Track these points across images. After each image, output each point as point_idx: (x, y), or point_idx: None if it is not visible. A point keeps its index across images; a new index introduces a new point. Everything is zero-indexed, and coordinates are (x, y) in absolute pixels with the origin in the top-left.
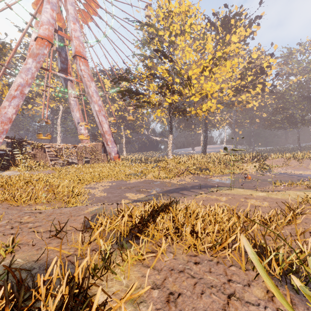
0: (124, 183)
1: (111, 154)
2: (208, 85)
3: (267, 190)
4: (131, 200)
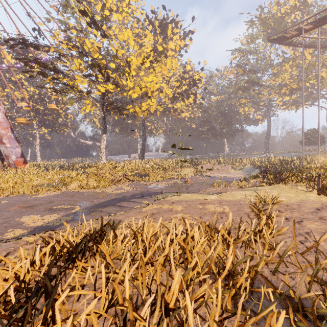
0: (25, 200)
1: (10, 158)
2: (149, 79)
3: (211, 192)
4: (29, 229)
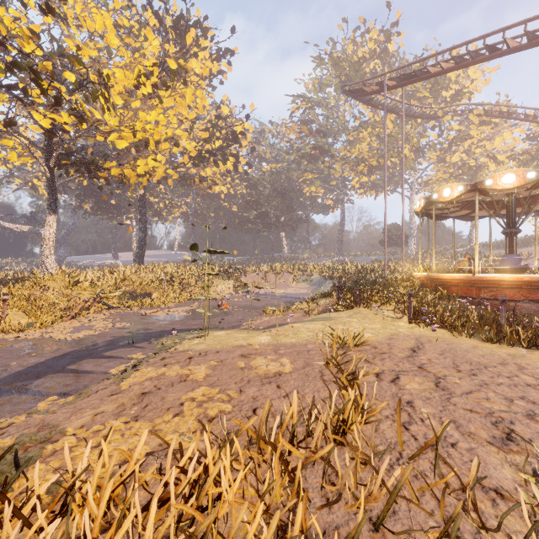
0: None
1: None
2: (151, 117)
3: (261, 326)
4: None
